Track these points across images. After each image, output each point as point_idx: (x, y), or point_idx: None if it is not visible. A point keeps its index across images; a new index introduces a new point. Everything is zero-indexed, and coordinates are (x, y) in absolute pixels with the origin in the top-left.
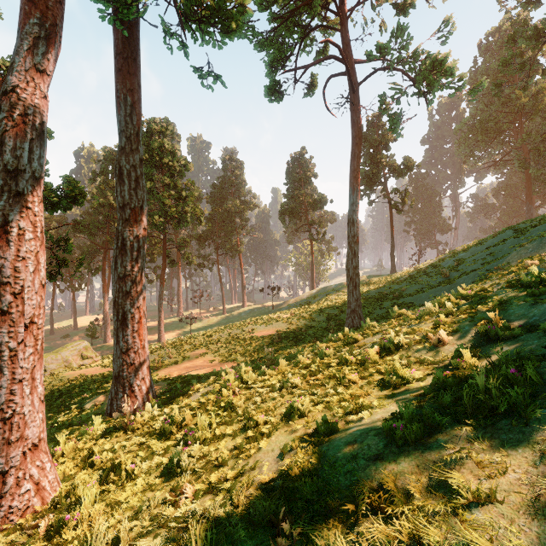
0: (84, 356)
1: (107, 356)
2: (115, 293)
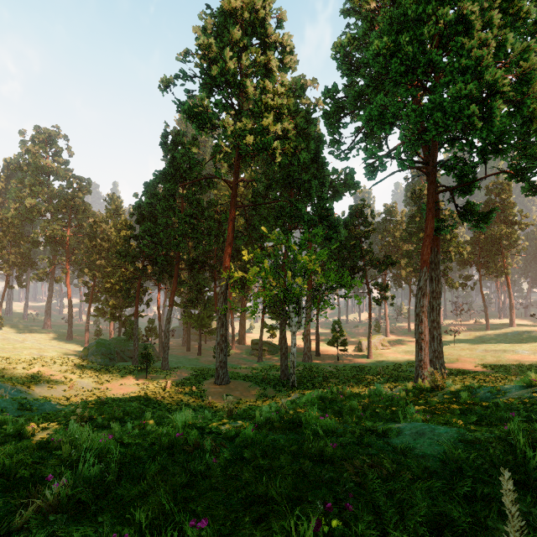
0: (382, 344)
1: (393, 347)
2: (429, 327)
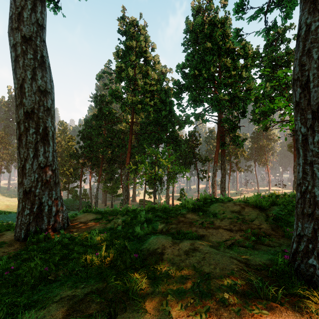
0: None
1: None
2: (220, 190)
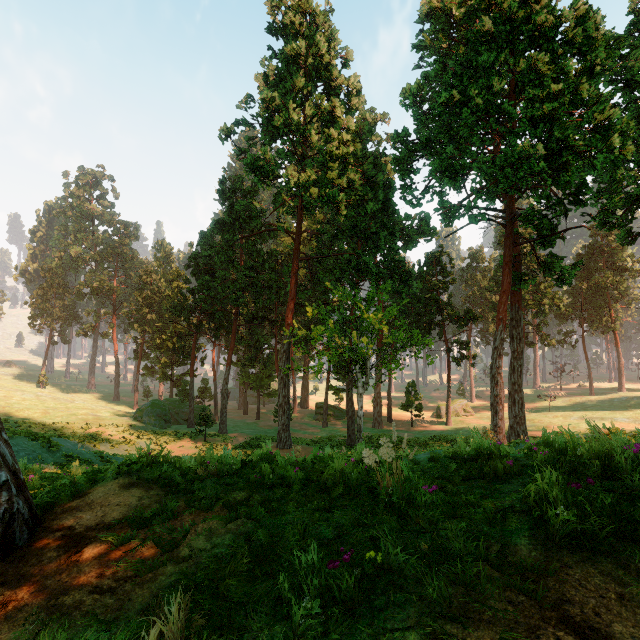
0: (465, 410)
1: (478, 413)
2: (510, 390)
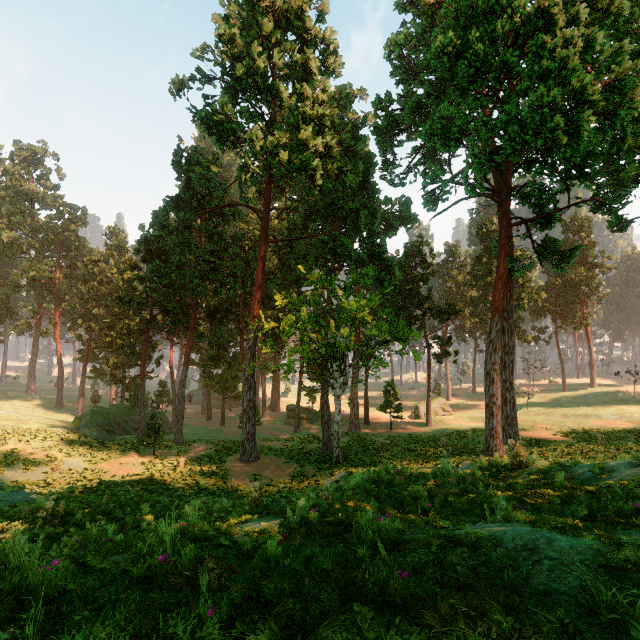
0: (444, 409)
1: (456, 412)
2: (501, 388)
